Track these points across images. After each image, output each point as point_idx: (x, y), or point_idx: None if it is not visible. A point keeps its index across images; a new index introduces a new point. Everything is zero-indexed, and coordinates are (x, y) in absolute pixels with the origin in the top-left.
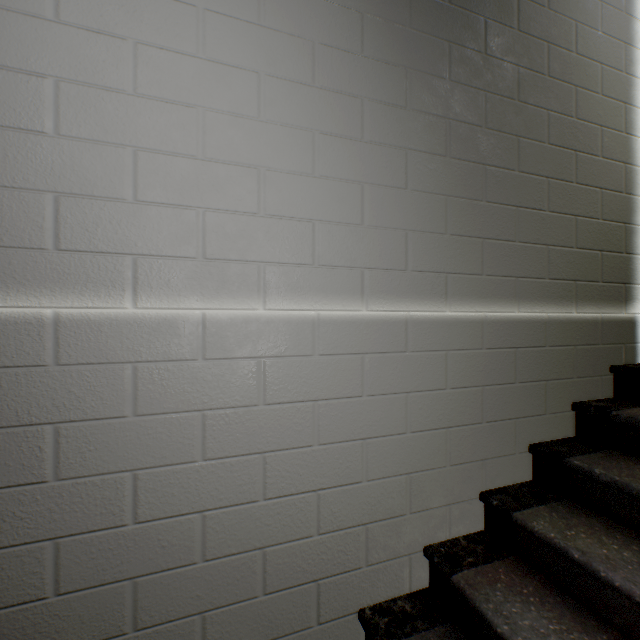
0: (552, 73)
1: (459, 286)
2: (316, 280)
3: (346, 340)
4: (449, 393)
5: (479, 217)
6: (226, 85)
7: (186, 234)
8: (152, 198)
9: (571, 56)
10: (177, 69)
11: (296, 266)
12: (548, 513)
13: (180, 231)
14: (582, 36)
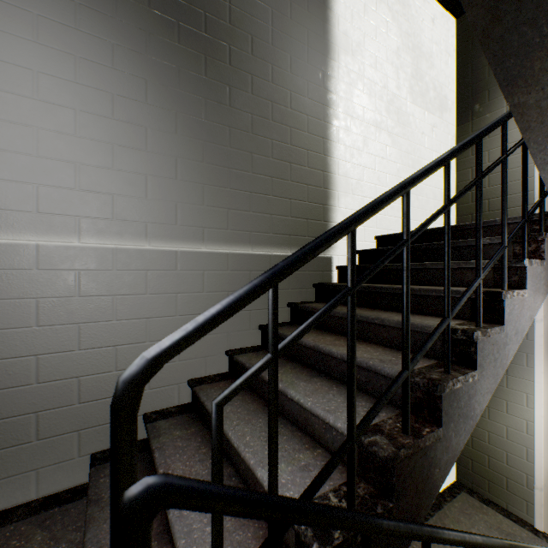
0: (275, 119)
1: (212, 235)
2: (115, 228)
3: (136, 262)
4: (206, 294)
5: (226, 197)
6: (53, 115)
7: (26, 198)
8: (2, 177)
9: (288, 110)
10: (19, 105)
11: (101, 219)
12: (252, 354)
13: (21, 196)
14: (295, 99)
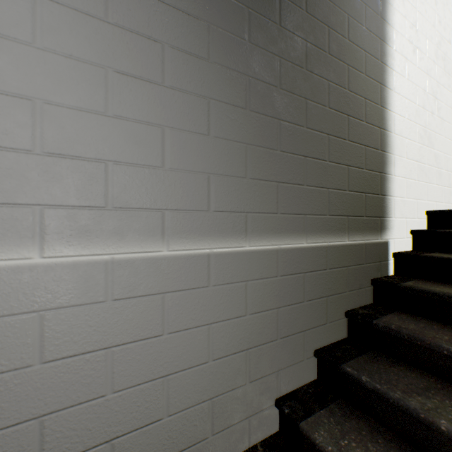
0: (331, 52)
1: (258, 223)
2: (110, 223)
3: (145, 281)
4: (249, 318)
5: (275, 164)
6: None
7: None
8: None
9: (345, 41)
10: None
11: (84, 208)
12: (327, 419)
13: None
14: (352, 27)
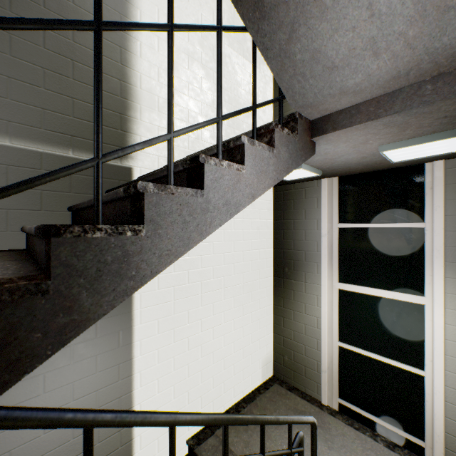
0: (49, 7)
1: None
2: None
3: None
4: None
5: None
6: None
7: None
8: None
9: (69, 4)
10: None
11: None
12: None
13: None
14: None
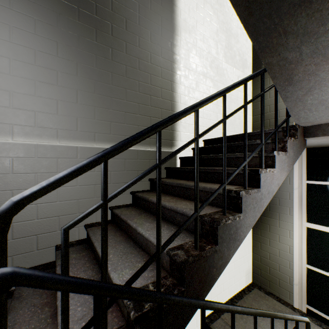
0: (141, 69)
1: (100, 137)
2: (36, 132)
3: (50, 153)
4: (96, 173)
5: (109, 115)
6: None
7: None
8: None
9: (149, 64)
10: None
11: (27, 126)
12: (124, 208)
13: None
14: (153, 58)
